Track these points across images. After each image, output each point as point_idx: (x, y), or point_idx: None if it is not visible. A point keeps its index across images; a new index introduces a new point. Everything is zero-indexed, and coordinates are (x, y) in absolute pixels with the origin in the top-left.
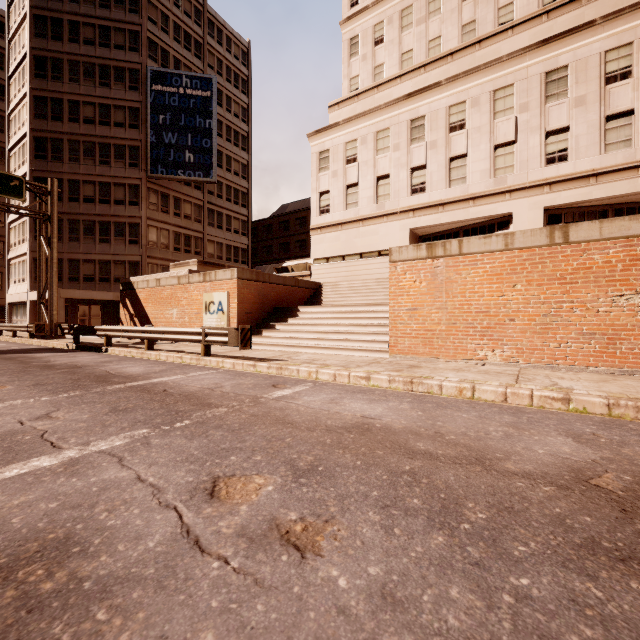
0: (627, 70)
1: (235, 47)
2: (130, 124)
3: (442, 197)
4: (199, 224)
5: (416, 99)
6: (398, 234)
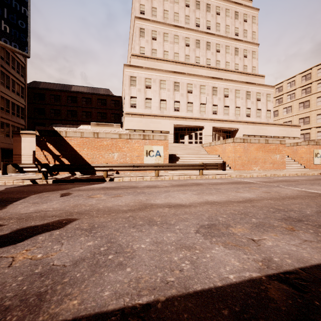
0: (228, 95)
1: None
2: None
3: (185, 115)
4: None
5: (177, 75)
6: (169, 125)
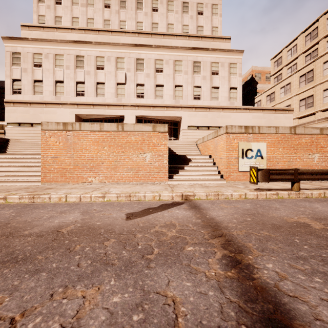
0: (162, 69)
1: None
2: None
3: (93, 101)
4: None
5: (79, 45)
6: (69, 116)
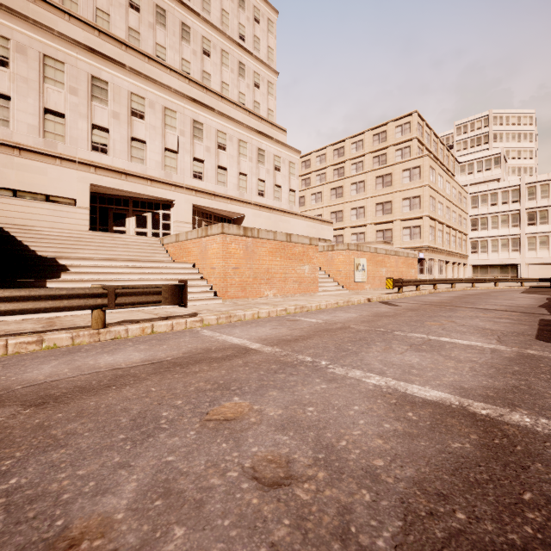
0: (225, 146)
1: None
2: None
3: (125, 167)
4: None
5: (100, 60)
6: (76, 184)
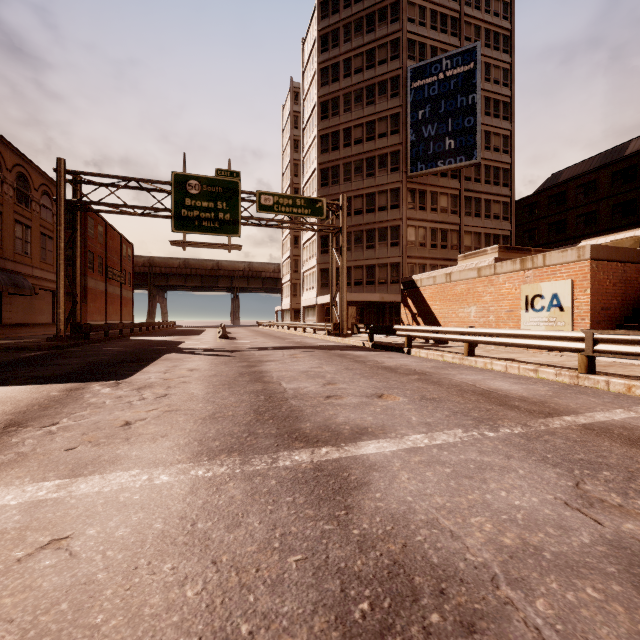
0: None
1: (494, 3)
2: (391, 131)
3: None
4: (455, 216)
5: None
6: None
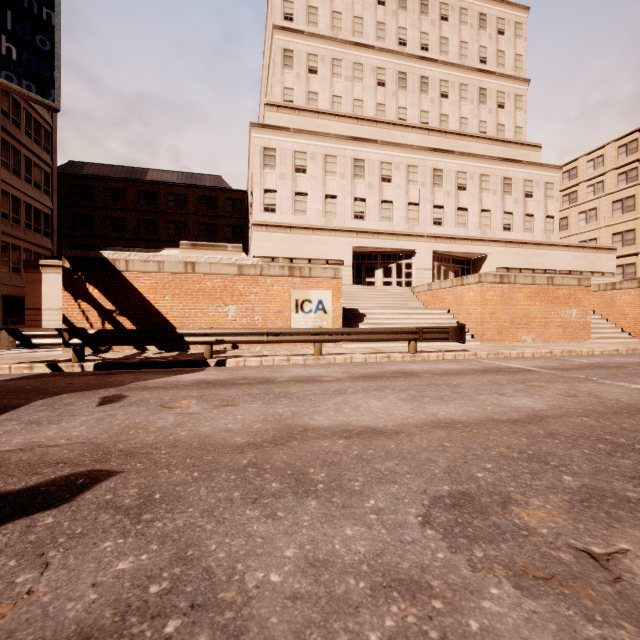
0: (465, 186)
1: None
2: None
3: (377, 227)
4: None
5: (359, 144)
6: (344, 248)
